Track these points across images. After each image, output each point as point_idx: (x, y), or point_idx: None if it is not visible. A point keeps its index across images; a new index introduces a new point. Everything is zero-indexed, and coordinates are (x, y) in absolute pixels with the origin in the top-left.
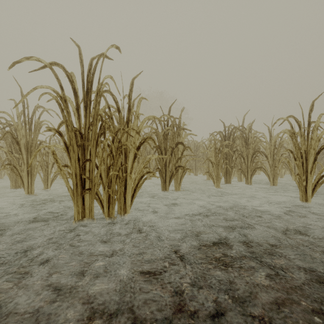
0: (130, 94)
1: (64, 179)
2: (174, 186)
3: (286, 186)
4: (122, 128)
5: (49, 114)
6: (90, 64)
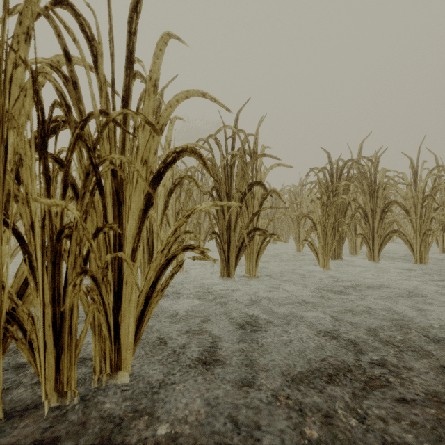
0: (134, 20)
1: None
2: (246, 267)
3: (441, 263)
4: (100, 109)
5: None
6: None
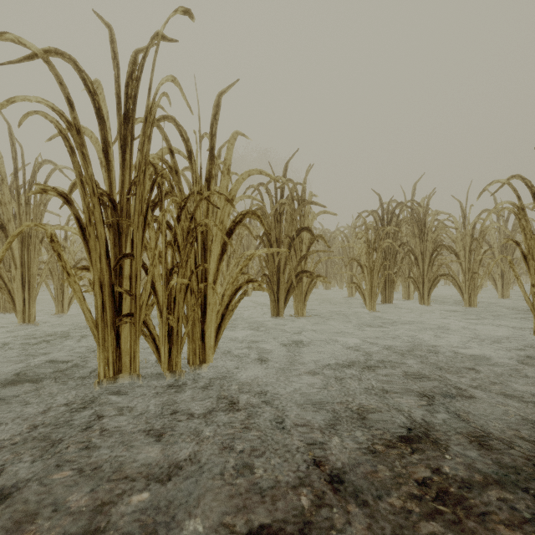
0: (214, 126)
1: (76, 294)
2: (294, 308)
3: (492, 307)
4: (197, 191)
5: (66, 176)
6: (132, 62)
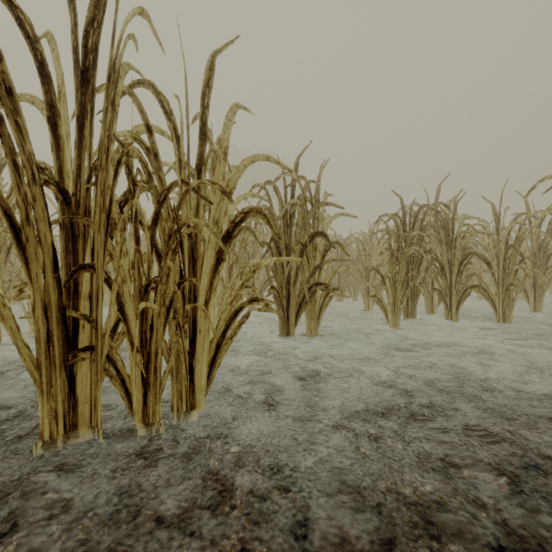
0: (207, 95)
1: (6, 322)
2: (307, 326)
3: (528, 322)
4: (181, 179)
5: None
6: (94, 4)
